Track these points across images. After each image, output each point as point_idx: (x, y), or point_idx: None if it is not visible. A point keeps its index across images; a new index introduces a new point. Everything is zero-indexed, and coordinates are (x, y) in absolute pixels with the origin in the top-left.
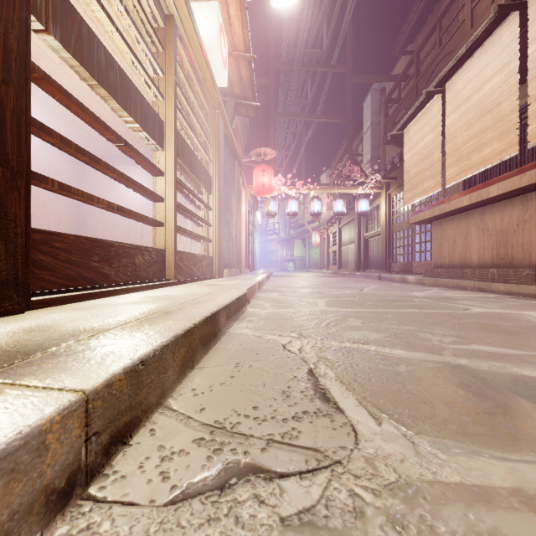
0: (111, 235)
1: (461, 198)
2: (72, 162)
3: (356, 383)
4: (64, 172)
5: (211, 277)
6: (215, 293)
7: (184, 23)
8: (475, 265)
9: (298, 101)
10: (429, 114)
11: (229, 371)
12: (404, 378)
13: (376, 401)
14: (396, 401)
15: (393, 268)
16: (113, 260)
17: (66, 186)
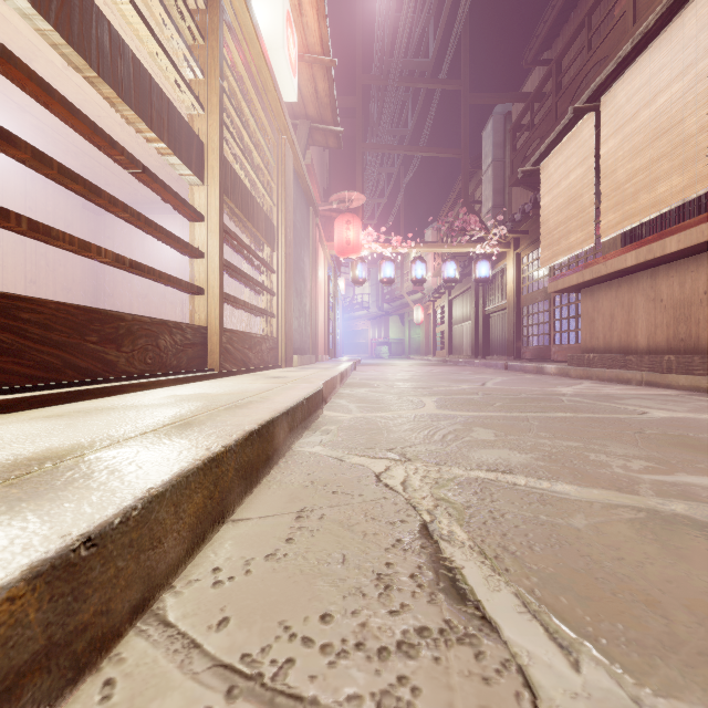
0: (141, 309)
1: (624, 255)
2: (87, 209)
3: (508, 556)
4: (77, 223)
5: (275, 366)
6: (275, 390)
7: (235, 4)
8: (642, 349)
9: (395, 130)
10: (576, 140)
11: (284, 527)
12: (590, 545)
13: (554, 600)
14: (592, 600)
15: (523, 354)
16: (123, 341)
17: (43, 226)
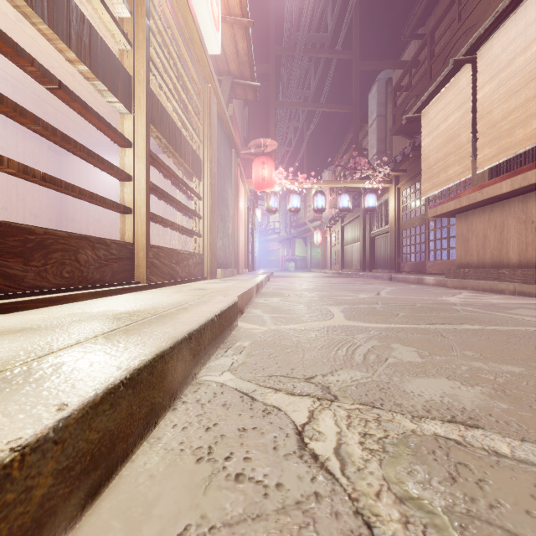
0: (96, 232)
1: (499, 183)
2: (52, 150)
3: None
4: (43, 162)
5: (201, 278)
6: (187, 305)
7: None
8: (514, 263)
9: (300, 92)
10: (454, 89)
11: None
12: None
13: None
14: None
15: (403, 268)
16: (32, 255)
17: None
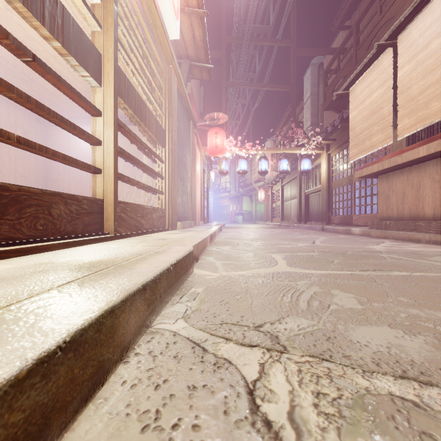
0: (76, 190)
1: (417, 149)
2: (39, 122)
3: None
4: (31, 132)
5: (163, 229)
6: (147, 254)
7: None
8: (429, 217)
9: (247, 74)
10: (378, 69)
11: None
12: None
13: None
14: None
15: (332, 220)
16: (7, 210)
17: None
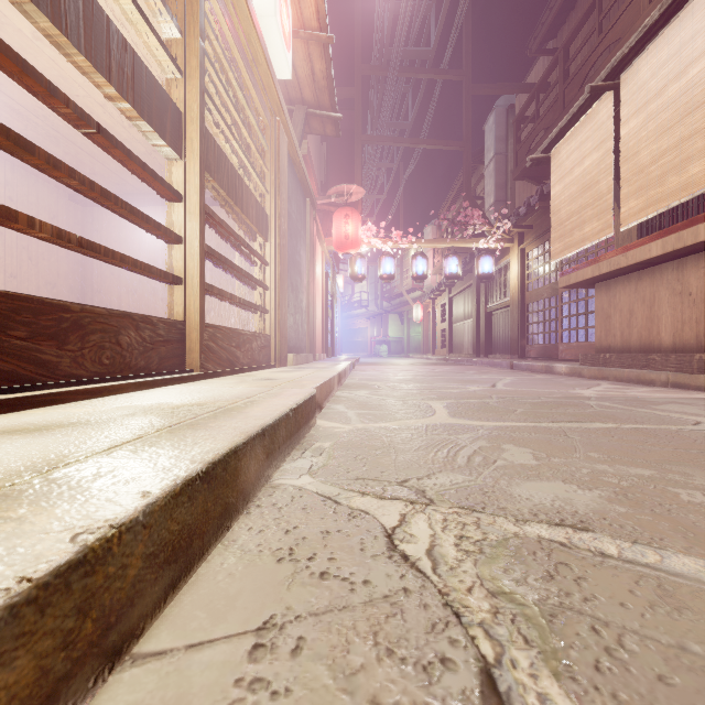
0: (130, 306)
1: (648, 245)
2: (73, 200)
3: None
4: (62, 216)
5: (267, 366)
6: (256, 397)
7: None
8: (667, 347)
9: (395, 123)
10: (592, 123)
11: (223, 683)
12: None
13: None
14: None
15: (528, 352)
16: (68, 337)
17: None
